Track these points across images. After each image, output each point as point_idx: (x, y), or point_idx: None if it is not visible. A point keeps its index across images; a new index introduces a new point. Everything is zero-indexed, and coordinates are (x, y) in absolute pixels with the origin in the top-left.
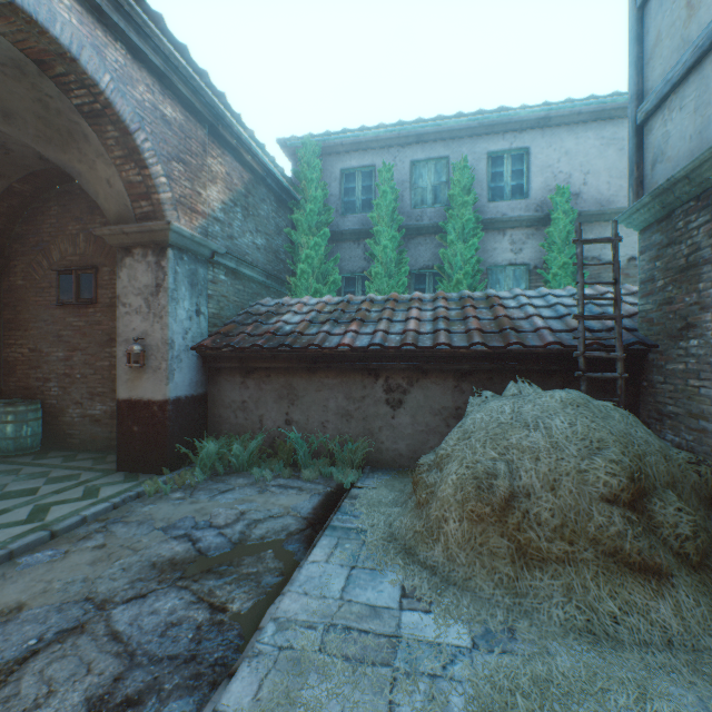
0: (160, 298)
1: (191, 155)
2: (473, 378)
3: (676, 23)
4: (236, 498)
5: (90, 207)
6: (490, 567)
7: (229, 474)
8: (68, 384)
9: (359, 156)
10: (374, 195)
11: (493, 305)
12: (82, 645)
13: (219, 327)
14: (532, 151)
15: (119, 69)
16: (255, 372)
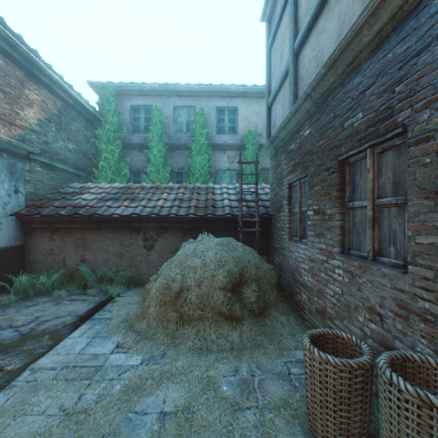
0: None
1: (11, 87)
2: (192, 232)
3: (278, 63)
4: (36, 309)
5: None
6: (165, 327)
7: (38, 296)
8: None
9: (143, 99)
10: (152, 123)
11: (208, 192)
12: None
13: (36, 201)
14: (239, 109)
15: None
16: (60, 230)
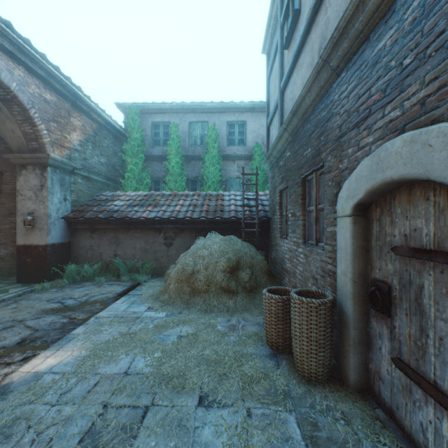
0: (43, 192)
1: (61, 117)
2: (204, 232)
3: (274, 92)
4: (85, 289)
5: None
6: (182, 297)
7: (83, 281)
8: None
9: (162, 116)
10: (170, 137)
11: (218, 199)
12: (15, 329)
13: (78, 207)
14: (247, 123)
15: (21, 79)
16: (98, 230)
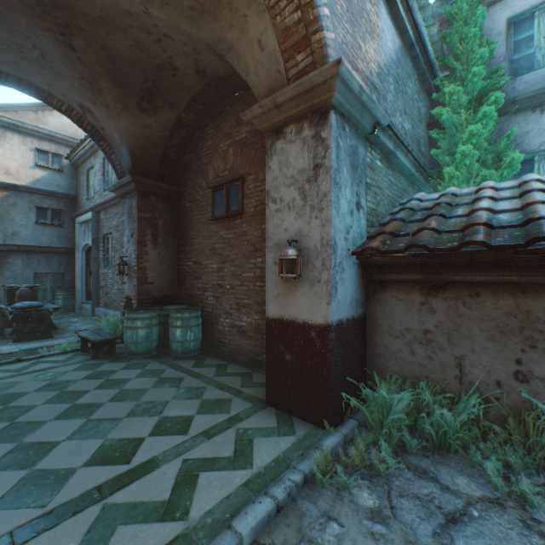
0: (319, 184)
1: None
2: None
3: None
4: None
5: (237, 119)
6: None
7: (425, 453)
8: (219, 294)
9: None
10: None
11: None
12: None
13: (375, 228)
14: None
15: None
16: (446, 287)
